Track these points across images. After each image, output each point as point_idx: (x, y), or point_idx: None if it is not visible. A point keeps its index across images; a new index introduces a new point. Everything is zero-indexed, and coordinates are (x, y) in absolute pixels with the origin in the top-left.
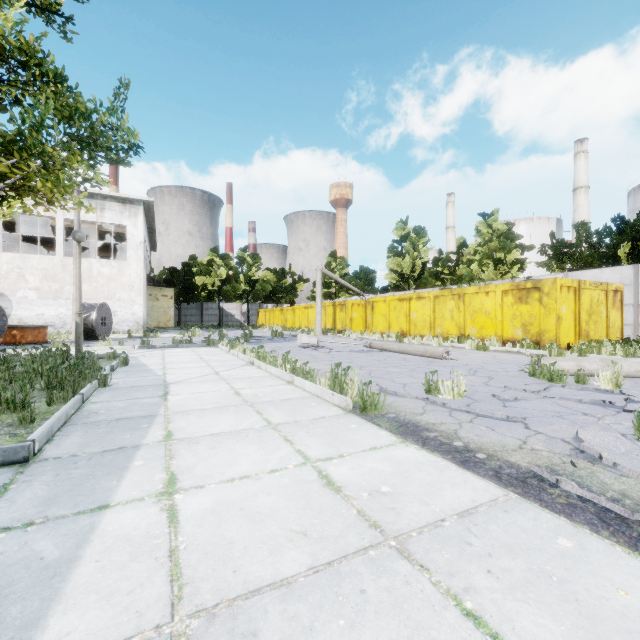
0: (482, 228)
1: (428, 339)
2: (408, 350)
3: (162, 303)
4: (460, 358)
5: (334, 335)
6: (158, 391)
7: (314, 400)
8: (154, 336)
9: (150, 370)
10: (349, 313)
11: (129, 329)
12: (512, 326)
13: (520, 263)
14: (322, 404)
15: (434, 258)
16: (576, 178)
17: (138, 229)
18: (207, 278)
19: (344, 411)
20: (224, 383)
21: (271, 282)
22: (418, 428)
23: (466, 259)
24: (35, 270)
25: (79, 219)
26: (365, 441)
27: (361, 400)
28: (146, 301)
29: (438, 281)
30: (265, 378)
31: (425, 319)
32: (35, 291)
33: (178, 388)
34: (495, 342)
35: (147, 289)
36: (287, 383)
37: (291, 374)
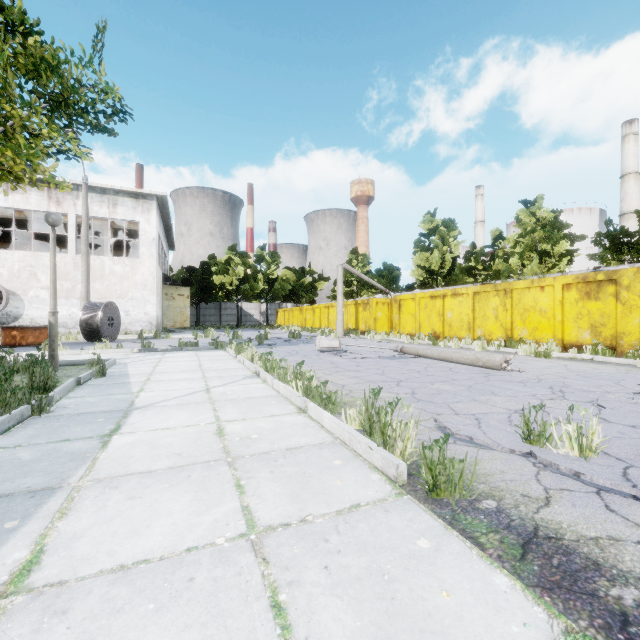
0: (523, 217)
1: (467, 342)
2: (452, 357)
3: (178, 302)
4: (522, 369)
5: (357, 336)
6: (108, 424)
7: (338, 452)
8: (165, 337)
9: (127, 384)
10: (373, 312)
11: (142, 329)
12: (576, 327)
13: (571, 255)
14: (352, 463)
15: (466, 252)
16: (624, 163)
17: (151, 225)
18: (225, 277)
19: (394, 486)
20: (209, 409)
21: (290, 281)
22: (573, 561)
23: (502, 253)
24: (47, 268)
25: (87, 214)
26: (471, 626)
27: (428, 471)
28: (162, 300)
29: (469, 278)
30: (269, 400)
31: (462, 319)
32: (47, 290)
33: (140, 418)
34: (554, 346)
35: (163, 288)
36: (298, 411)
37: (304, 397)
